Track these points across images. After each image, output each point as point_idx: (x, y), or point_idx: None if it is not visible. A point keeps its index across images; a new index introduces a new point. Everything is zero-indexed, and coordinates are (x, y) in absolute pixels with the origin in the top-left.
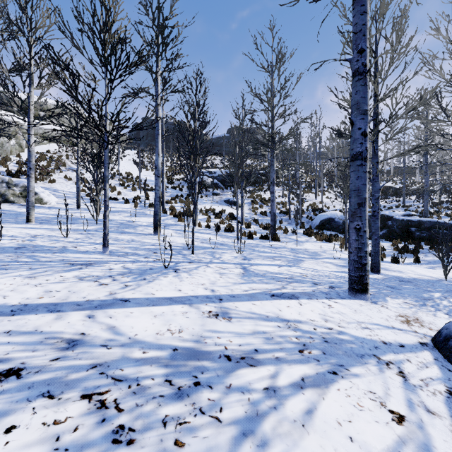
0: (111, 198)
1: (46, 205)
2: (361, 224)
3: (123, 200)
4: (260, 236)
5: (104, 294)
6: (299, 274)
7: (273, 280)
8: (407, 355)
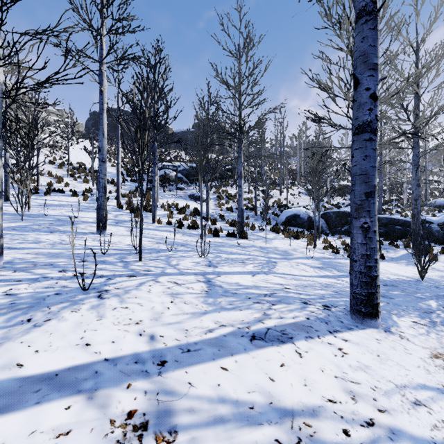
0: (55, 190)
1: None
2: (371, 222)
3: (70, 193)
4: (227, 234)
5: None
6: (280, 286)
7: (249, 302)
8: None
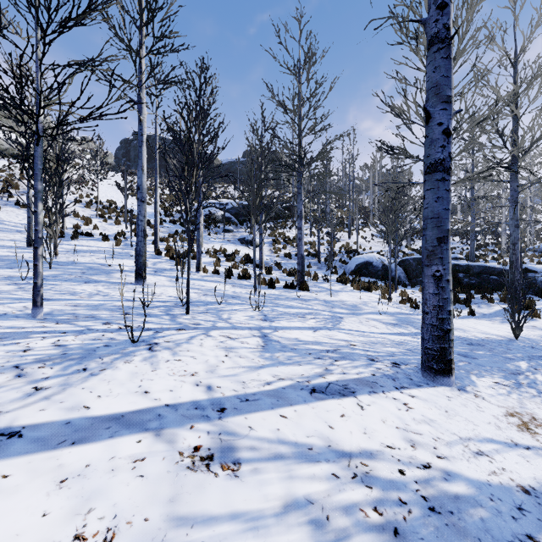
0: (83, 234)
1: None
2: (443, 270)
3: (100, 237)
4: (285, 285)
5: None
6: (345, 342)
7: (310, 357)
8: None
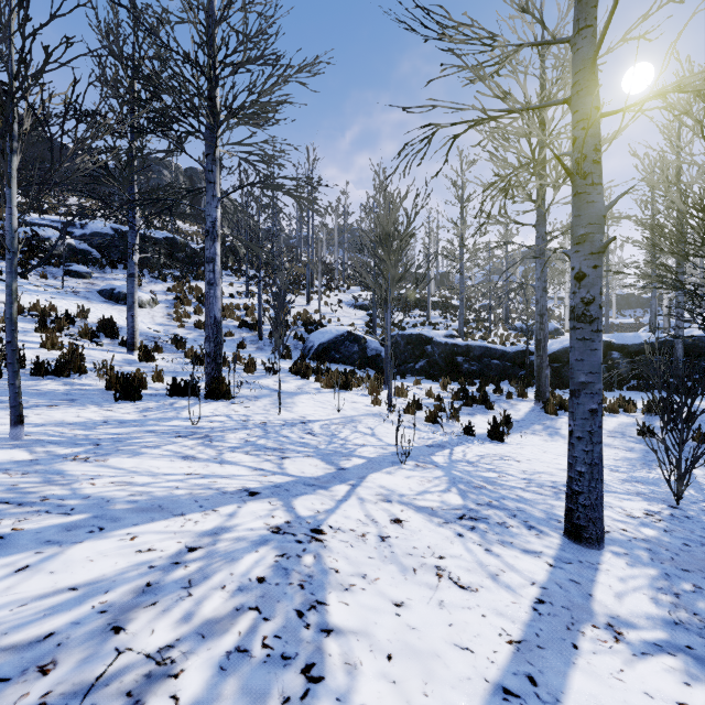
0: None
1: None
2: None
3: None
4: (170, 388)
5: None
6: None
7: None
8: None
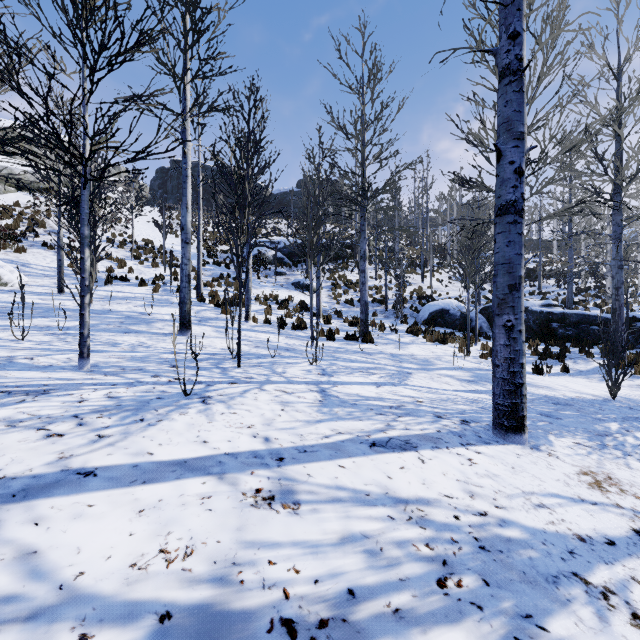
0: (117, 278)
1: (5, 287)
2: (515, 320)
3: (136, 281)
4: (346, 336)
5: (45, 460)
6: (411, 399)
7: (371, 413)
8: (627, 566)
